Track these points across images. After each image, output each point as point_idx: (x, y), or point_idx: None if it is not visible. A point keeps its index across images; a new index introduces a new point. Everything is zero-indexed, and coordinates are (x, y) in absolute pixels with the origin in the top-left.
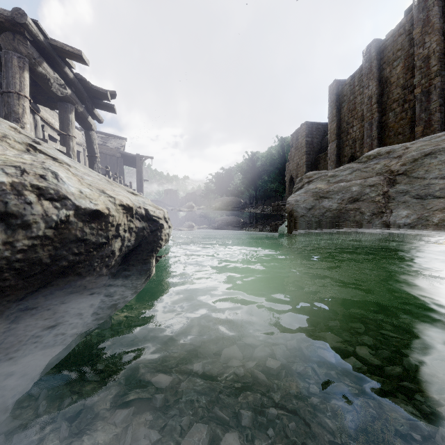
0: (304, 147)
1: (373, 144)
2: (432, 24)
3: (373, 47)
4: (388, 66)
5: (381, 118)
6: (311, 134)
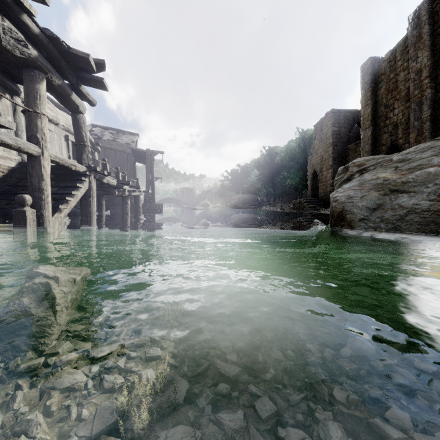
0: (330, 138)
1: (424, 128)
2: None
3: (424, 9)
4: None
5: (434, 95)
6: (338, 123)
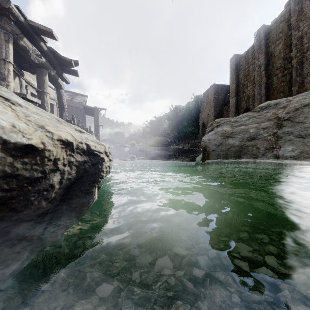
0: (213, 102)
1: (262, 100)
2: (305, 14)
3: (262, 31)
4: (272, 44)
5: (267, 81)
6: (218, 93)
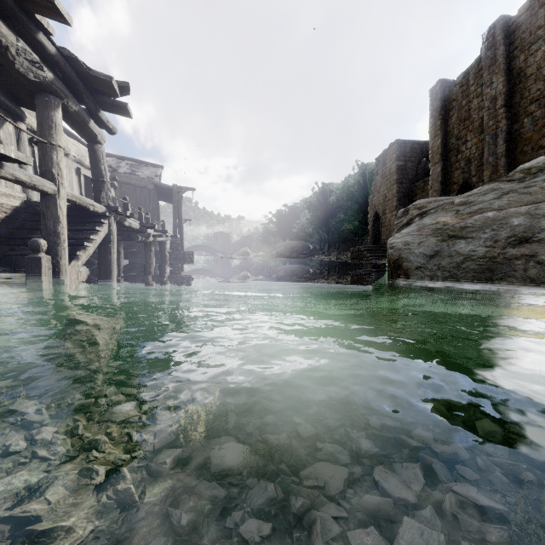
0: (395, 174)
1: (499, 165)
2: None
3: (499, 28)
4: (522, 52)
5: (511, 127)
6: (404, 156)
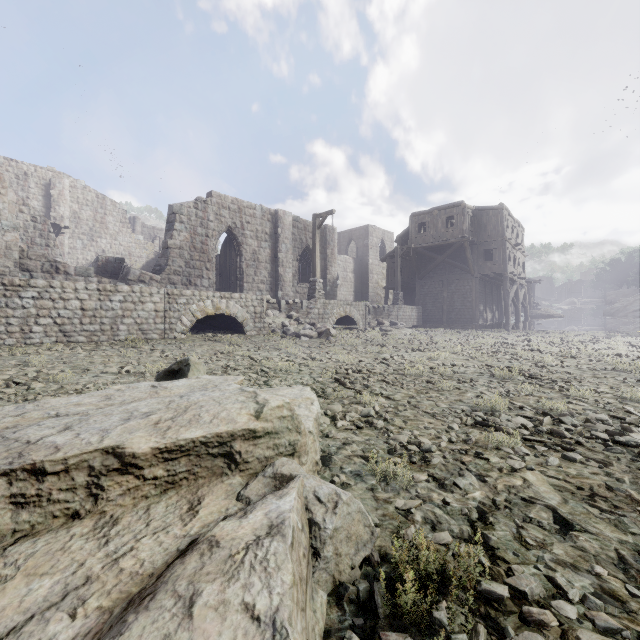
0: None
1: None
2: None
3: None
4: None
5: None
6: None
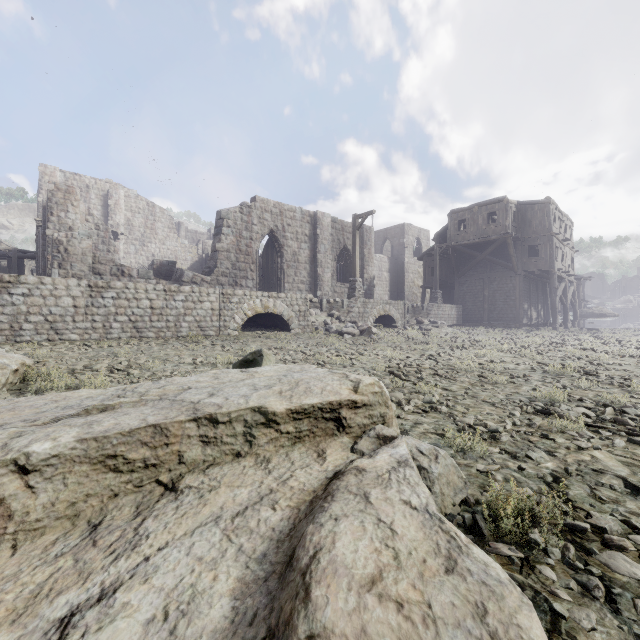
0: None
1: None
2: None
3: None
4: None
5: None
6: None
